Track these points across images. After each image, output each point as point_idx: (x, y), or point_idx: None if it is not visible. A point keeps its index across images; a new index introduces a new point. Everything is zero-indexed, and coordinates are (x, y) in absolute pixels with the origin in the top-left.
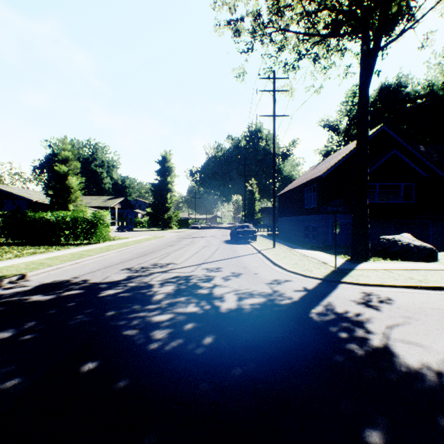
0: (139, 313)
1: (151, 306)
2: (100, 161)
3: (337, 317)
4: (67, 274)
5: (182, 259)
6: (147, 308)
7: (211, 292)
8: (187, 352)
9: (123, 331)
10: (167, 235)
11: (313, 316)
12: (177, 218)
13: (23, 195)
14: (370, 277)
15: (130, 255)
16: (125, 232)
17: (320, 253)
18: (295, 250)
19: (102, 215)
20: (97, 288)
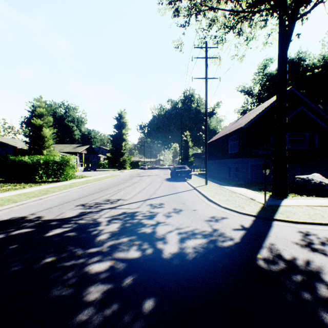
0: (78, 260)
1: (92, 250)
2: (72, 118)
3: (288, 265)
4: (27, 210)
5: (131, 195)
6: (88, 252)
7: (154, 231)
8: None
9: (52, 289)
10: (121, 174)
11: (261, 264)
12: (130, 161)
13: (10, 143)
14: (298, 214)
15: (88, 191)
16: (89, 172)
17: (245, 190)
18: (223, 187)
19: (68, 158)
20: (47, 226)
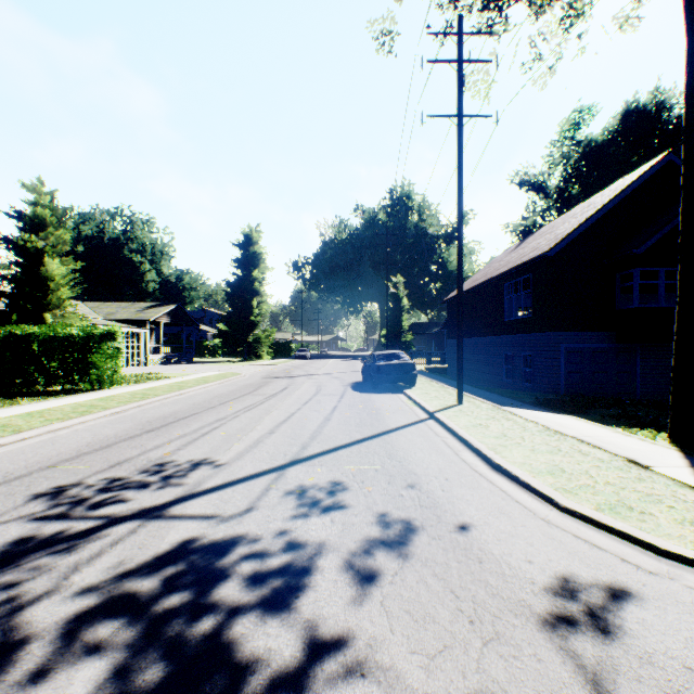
0: None
1: None
2: (140, 244)
3: None
4: None
5: (244, 445)
6: None
7: None
8: None
9: None
10: (246, 371)
11: None
12: (269, 341)
13: None
14: None
15: (126, 428)
16: (175, 365)
17: (580, 422)
18: (513, 413)
19: (103, 333)
20: None
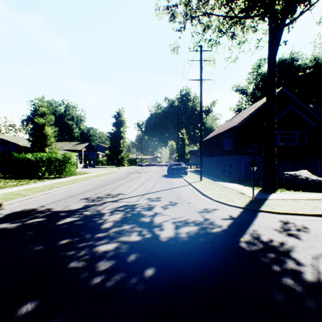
0: (88, 242)
1: (100, 235)
2: (71, 116)
3: (265, 246)
4: (36, 203)
5: (130, 190)
6: (96, 236)
7: (152, 220)
8: (128, 289)
9: (70, 263)
10: (120, 171)
11: (243, 245)
12: (128, 158)
13: (12, 141)
14: (282, 206)
15: (90, 187)
16: (89, 168)
17: (237, 185)
18: (217, 183)
19: (70, 156)
20: (57, 216)
